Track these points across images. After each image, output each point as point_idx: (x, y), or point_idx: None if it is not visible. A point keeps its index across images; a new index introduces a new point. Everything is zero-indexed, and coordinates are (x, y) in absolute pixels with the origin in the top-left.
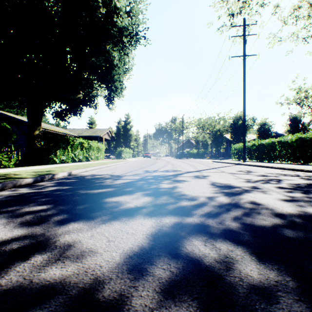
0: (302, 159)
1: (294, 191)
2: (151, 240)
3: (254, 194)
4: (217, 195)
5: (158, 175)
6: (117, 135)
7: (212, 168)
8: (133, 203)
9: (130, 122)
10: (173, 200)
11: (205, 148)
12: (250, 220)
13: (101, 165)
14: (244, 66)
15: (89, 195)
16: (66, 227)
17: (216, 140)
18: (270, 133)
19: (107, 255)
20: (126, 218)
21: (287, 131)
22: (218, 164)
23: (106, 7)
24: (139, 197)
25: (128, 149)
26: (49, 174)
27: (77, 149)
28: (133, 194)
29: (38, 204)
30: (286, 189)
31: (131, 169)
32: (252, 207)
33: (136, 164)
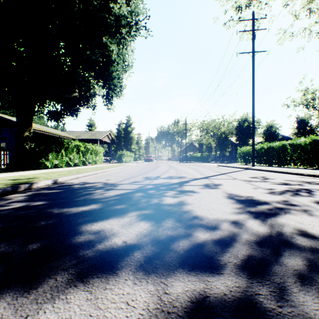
0: (317, 163)
1: None
2: None
3: (295, 215)
4: (244, 218)
5: (160, 184)
6: (118, 138)
7: (221, 174)
8: (122, 236)
9: (131, 124)
10: (182, 228)
11: (209, 152)
12: None
13: (97, 170)
14: (253, 63)
15: (62, 217)
16: None
17: (221, 143)
18: (277, 136)
19: None
20: (102, 279)
21: (295, 134)
22: (225, 168)
23: None
24: (132, 221)
25: (129, 152)
26: (27, 183)
27: (72, 153)
28: (125, 216)
29: None
30: None
31: (129, 175)
32: (312, 245)
33: (137, 169)
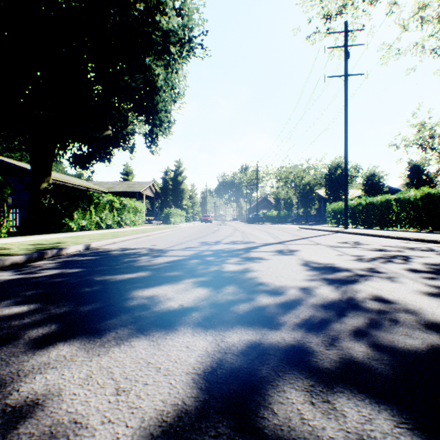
0: (430, 225)
1: (438, 276)
2: (203, 388)
3: (376, 282)
4: (316, 285)
5: (221, 250)
6: (164, 191)
7: (301, 238)
8: (178, 300)
9: (182, 172)
10: (244, 293)
11: (289, 209)
12: (384, 336)
13: (138, 234)
14: (346, 90)
15: (107, 284)
16: (43, 356)
17: (304, 197)
18: (382, 188)
19: (104, 435)
20: (162, 332)
21: (406, 185)
22: (309, 231)
23: (144, 0)
24: (188, 288)
25: (179, 210)
26: (54, 248)
27: (104, 211)
28: (180, 283)
29: (16, 303)
30: (424, 273)
31: (181, 240)
32: (381, 308)
33: (190, 232)
